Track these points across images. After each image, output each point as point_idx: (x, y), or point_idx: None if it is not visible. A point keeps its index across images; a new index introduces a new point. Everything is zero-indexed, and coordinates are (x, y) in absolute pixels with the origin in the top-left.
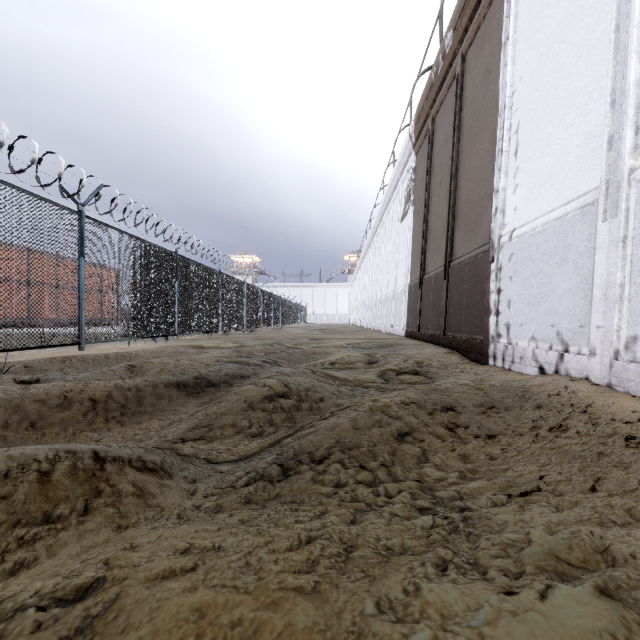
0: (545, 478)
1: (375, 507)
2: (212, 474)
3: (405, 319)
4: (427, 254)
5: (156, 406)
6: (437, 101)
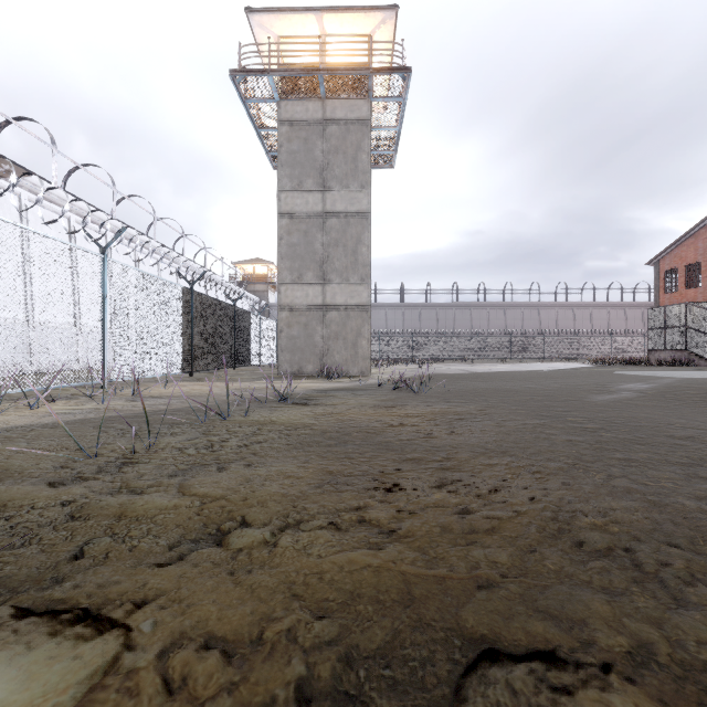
0: None
1: None
2: None
3: None
4: None
5: None
6: None
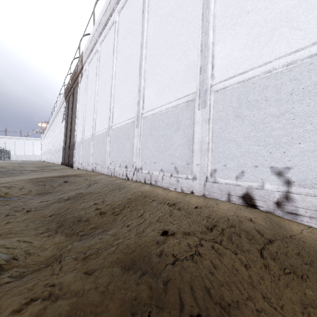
0: None
1: None
2: None
3: (61, 158)
4: (67, 138)
5: None
6: (70, 93)
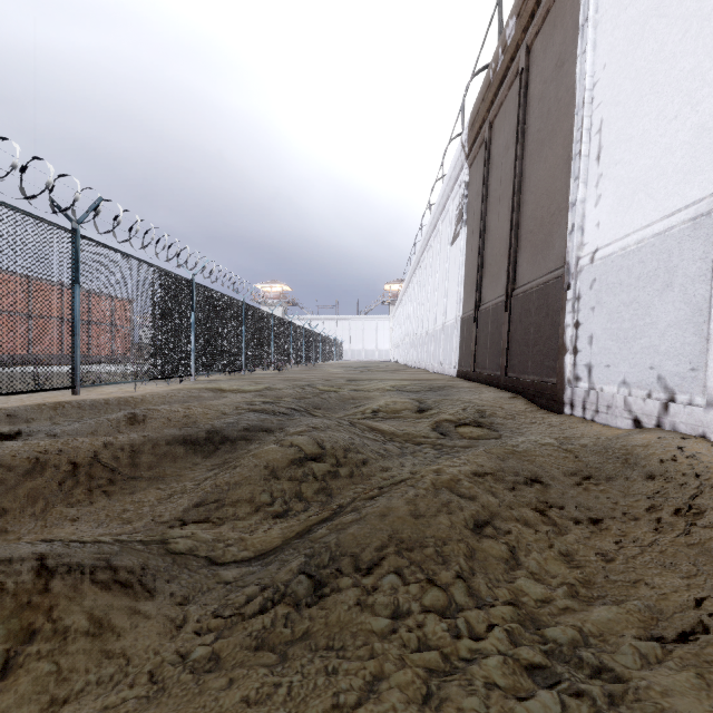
0: (706, 605)
1: (457, 662)
2: (213, 587)
3: (457, 357)
4: (483, 281)
5: (155, 470)
6: (495, 103)
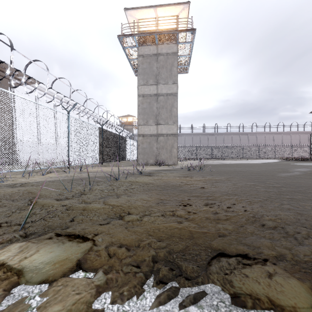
0: None
1: None
2: None
3: None
4: None
5: None
6: None
